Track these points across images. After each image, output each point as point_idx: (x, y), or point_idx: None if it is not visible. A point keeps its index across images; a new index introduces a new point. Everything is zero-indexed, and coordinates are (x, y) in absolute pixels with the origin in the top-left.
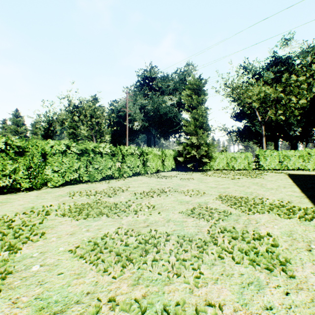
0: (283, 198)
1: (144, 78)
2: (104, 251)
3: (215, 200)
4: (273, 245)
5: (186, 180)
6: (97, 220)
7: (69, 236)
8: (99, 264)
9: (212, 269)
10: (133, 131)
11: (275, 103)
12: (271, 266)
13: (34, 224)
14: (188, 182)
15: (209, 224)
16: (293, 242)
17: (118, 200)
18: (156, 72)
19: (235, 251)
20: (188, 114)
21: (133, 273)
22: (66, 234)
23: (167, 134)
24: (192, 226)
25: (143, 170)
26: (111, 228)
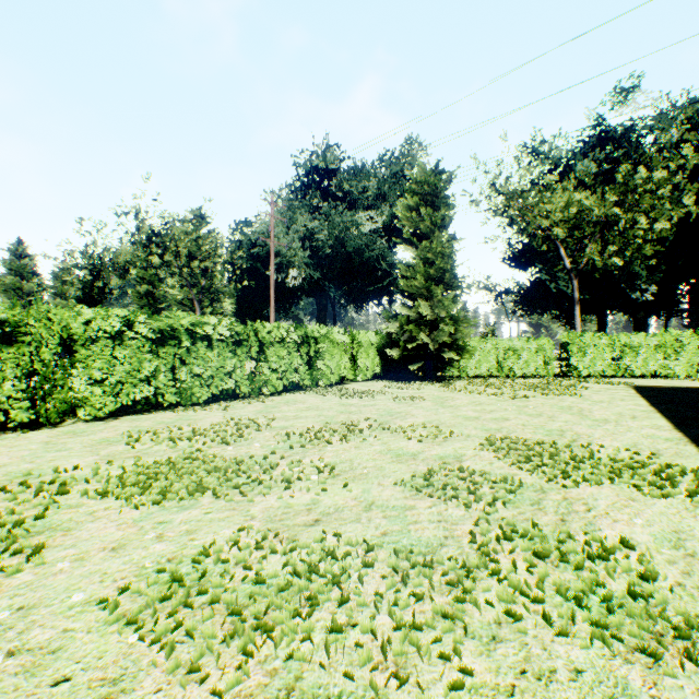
0: (638, 444)
1: (311, 170)
2: (197, 602)
3: (479, 449)
4: (644, 576)
5: (407, 402)
6: (187, 506)
7: (108, 555)
8: (178, 643)
9: (494, 657)
10: (286, 289)
11: (601, 229)
12: (653, 642)
13: (18, 522)
14: (413, 407)
15: (471, 514)
16: (690, 564)
17: (247, 451)
18: (338, 157)
19: (547, 594)
20: (410, 251)
21: (273, 676)
22: (100, 548)
23: (362, 296)
24: (430, 522)
25: (308, 377)
26: (223, 530)
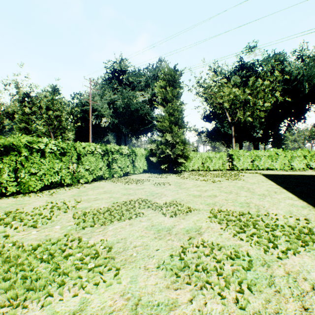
0: (292, 211)
1: (113, 70)
2: None
3: (209, 221)
4: None
5: (161, 186)
6: None
7: None
8: None
9: None
10: (101, 128)
11: (243, 105)
12: None
13: None
14: (164, 189)
15: (229, 309)
16: None
17: (47, 234)
18: (126, 65)
19: None
20: (162, 108)
21: None
22: None
23: (138, 132)
24: None
25: (108, 173)
26: None
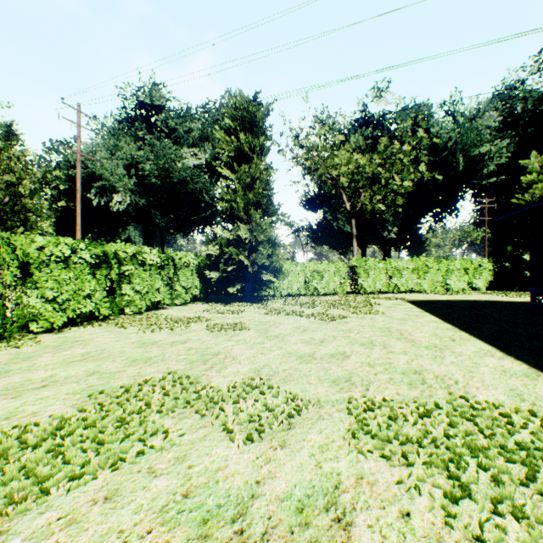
0: (519, 392)
1: (137, 104)
2: None
3: (356, 452)
4: None
5: (227, 333)
6: None
7: None
8: None
9: None
10: (112, 214)
11: (370, 183)
12: None
13: None
14: (234, 341)
15: None
16: None
17: None
18: (164, 95)
19: None
20: (230, 174)
21: None
22: None
23: (187, 225)
24: None
25: (107, 305)
26: None
